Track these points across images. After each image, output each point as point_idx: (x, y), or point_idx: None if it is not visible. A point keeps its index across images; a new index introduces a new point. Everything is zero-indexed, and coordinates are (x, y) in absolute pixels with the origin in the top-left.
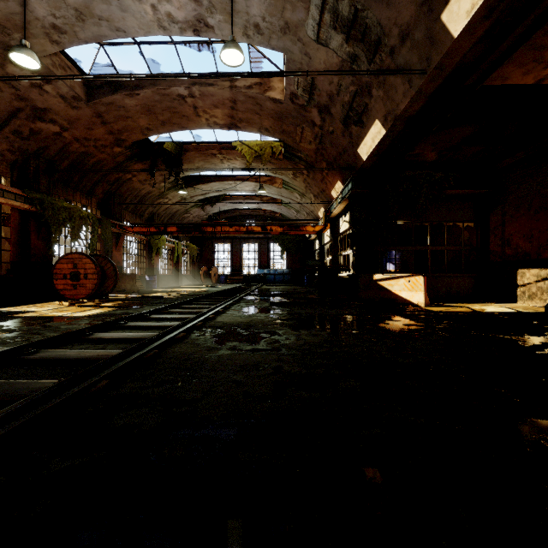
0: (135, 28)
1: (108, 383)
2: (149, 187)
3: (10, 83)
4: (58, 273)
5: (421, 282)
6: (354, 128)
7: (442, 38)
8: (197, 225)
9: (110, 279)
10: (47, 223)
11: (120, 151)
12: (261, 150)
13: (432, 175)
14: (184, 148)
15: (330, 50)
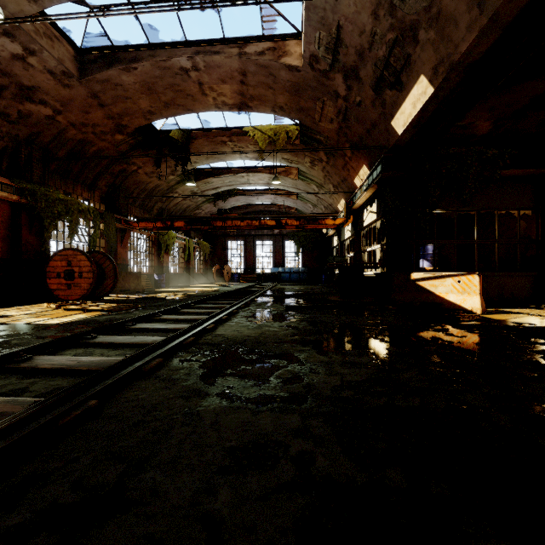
0: None
1: None
2: (157, 180)
3: None
4: (51, 271)
5: (476, 283)
6: (388, 93)
7: None
8: (206, 219)
9: (110, 278)
10: (40, 217)
11: (122, 138)
12: (275, 135)
13: (483, 152)
14: (192, 136)
15: None
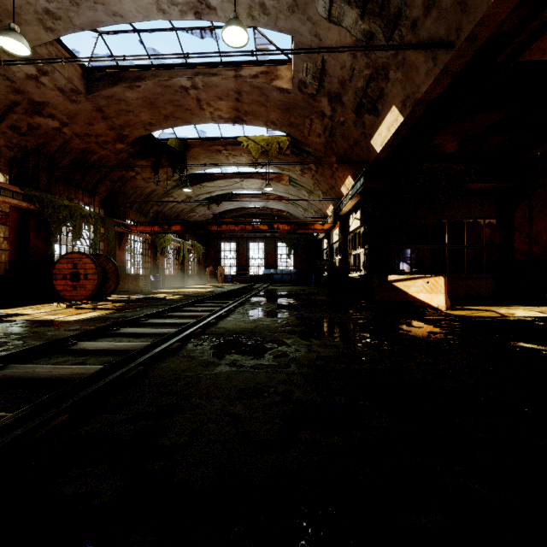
0: (133, 12)
1: (68, 418)
2: (153, 185)
3: (5, 75)
4: (58, 273)
5: (441, 284)
6: (367, 117)
7: (476, 1)
8: (202, 224)
9: (112, 279)
10: (47, 222)
11: (122, 147)
12: (268, 145)
13: (452, 168)
14: (188, 144)
15: (342, 28)
